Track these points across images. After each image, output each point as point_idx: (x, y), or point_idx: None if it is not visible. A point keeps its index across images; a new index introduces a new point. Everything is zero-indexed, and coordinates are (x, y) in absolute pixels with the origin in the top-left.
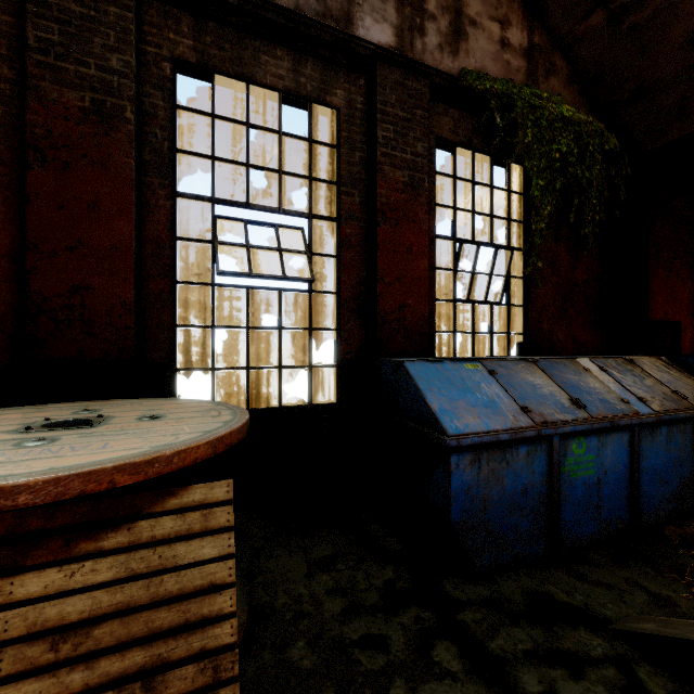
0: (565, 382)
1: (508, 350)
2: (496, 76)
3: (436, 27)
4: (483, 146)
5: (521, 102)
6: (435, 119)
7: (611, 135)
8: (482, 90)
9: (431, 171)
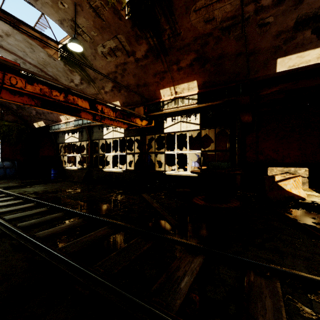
0: None
1: None
2: None
3: None
4: None
5: None
6: None
7: (22, 126)
8: None
9: None
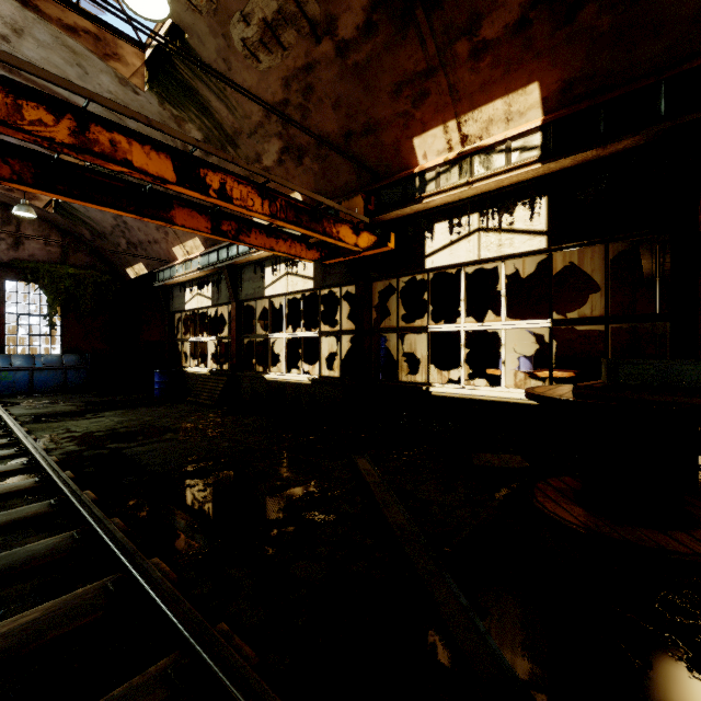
0: (17, 360)
1: (51, 352)
2: (42, 256)
3: (6, 242)
4: (34, 281)
5: (43, 270)
6: (5, 274)
7: (105, 275)
8: (22, 267)
9: (3, 292)
